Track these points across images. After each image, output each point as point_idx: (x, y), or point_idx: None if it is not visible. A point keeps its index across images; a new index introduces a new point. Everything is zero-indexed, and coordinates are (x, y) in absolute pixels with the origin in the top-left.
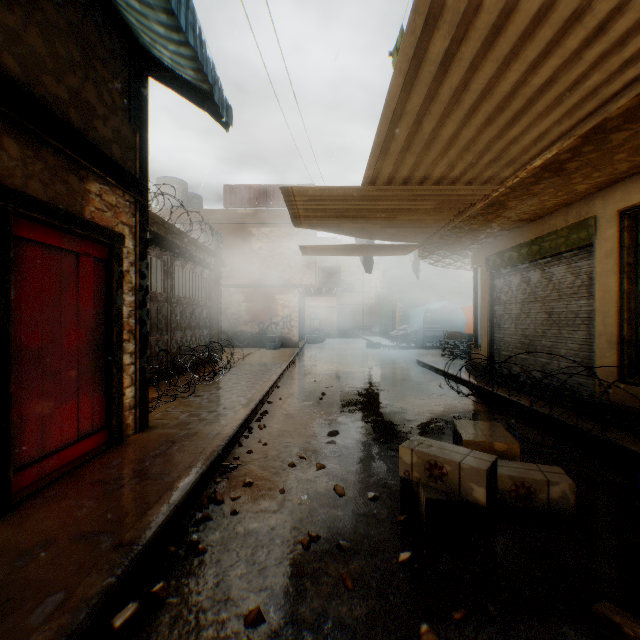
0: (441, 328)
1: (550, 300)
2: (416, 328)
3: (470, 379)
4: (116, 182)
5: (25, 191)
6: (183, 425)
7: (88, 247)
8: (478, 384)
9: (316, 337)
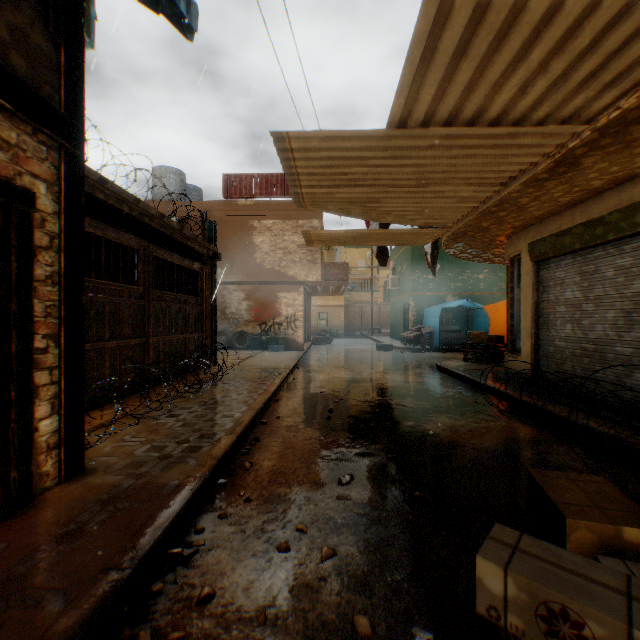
0: (458, 329)
1: (630, 293)
2: (431, 329)
3: (510, 392)
4: (13, 106)
5: None
6: (134, 467)
7: None
8: (535, 404)
9: (323, 338)
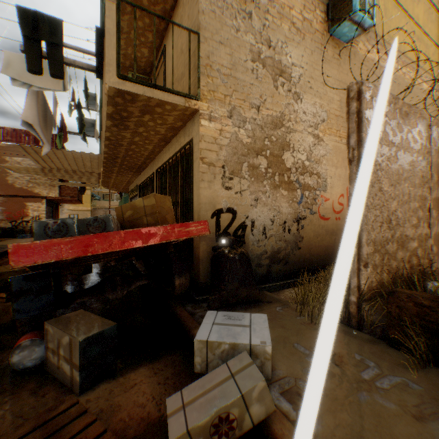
0: None
1: None
2: None
3: None
4: None
5: None
6: None
7: None
8: None
9: None
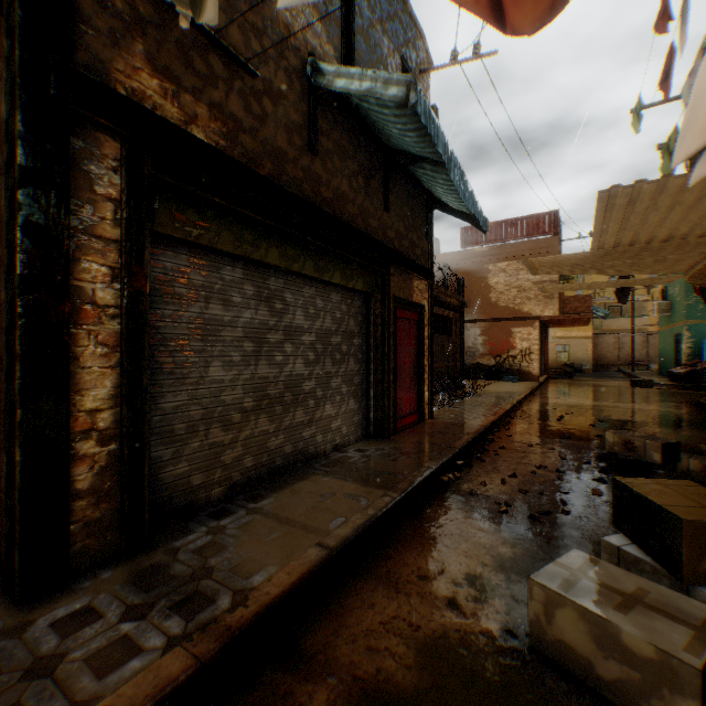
0: None
1: None
2: None
3: None
4: (423, 278)
5: (399, 297)
6: (454, 419)
7: (412, 315)
8: None
9: (561, 372)
